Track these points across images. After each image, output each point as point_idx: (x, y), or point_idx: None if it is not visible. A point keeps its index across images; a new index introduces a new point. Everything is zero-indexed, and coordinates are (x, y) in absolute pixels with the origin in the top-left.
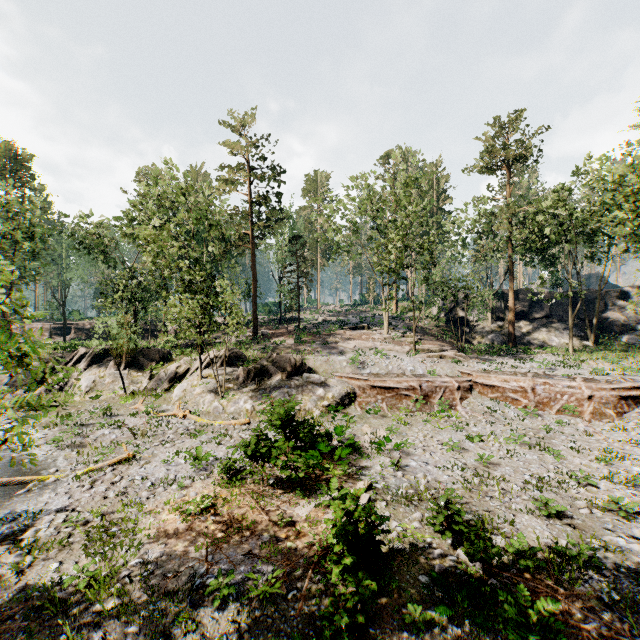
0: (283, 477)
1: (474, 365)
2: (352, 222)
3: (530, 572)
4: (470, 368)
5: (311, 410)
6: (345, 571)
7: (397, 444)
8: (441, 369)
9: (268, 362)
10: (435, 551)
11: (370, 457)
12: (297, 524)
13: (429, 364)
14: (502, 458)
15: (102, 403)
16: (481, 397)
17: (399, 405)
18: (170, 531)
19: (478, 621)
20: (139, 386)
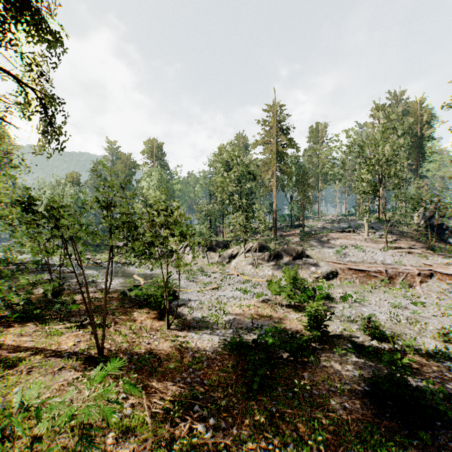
0: (286, 304)
1: (438, 259)
2: (339, 160)
3: (411, 354)
4: (433, 261)
5: (306, 279)
6: (308, 330)
7: (356, 298)
8: (406, 261)
9: (281, 250)
10: (359, 339)
11: (338, 303)
12: (291, 320)
13: (397, 257)
14: (434, 316)
15: (199, 267)
16: (439, 282)
17: (368, 282)
18: (237, 313)
19: (367, 357)
20: (214, 260)
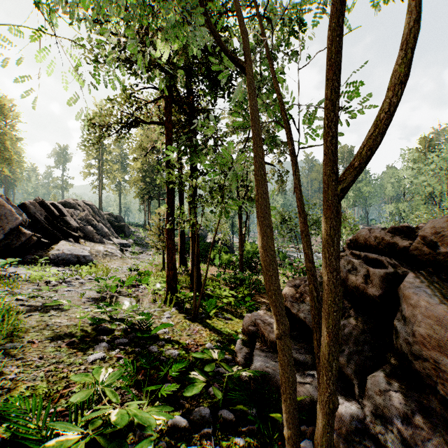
0: None
1: None
2: None
3: None
4: None
5: None
6: None
7: None
8: None
9: None
10: None
11: None
12: None
13: None
14: None
15: None
16: None
17: None
18: None
19: None
20: None
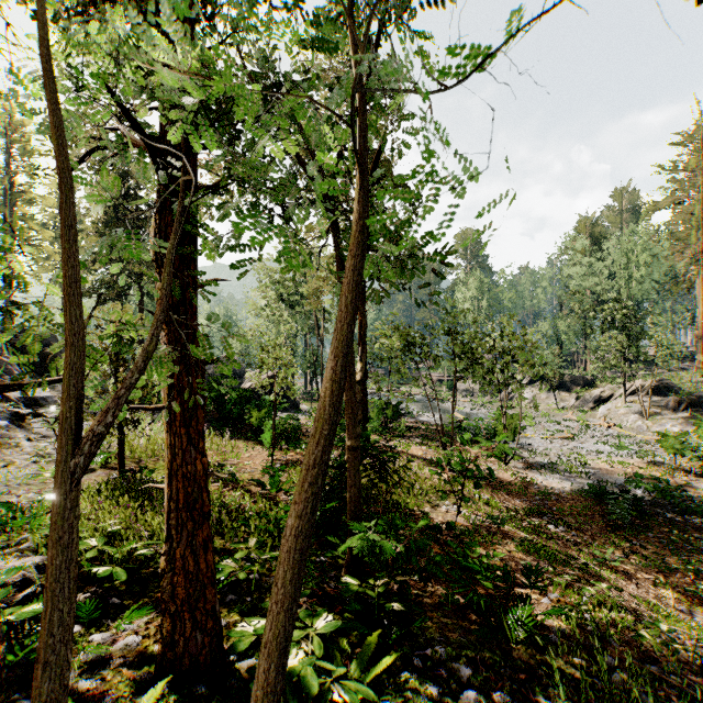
0: (697, 473)
1: None
2: None
3: None
4: None
5: None
6: None
7: None
8: None
9: None
10: None
11: None
12: (698, 490)
13: None
14: None
15: (541, 411)
16: None
17: None
18: (602, 467)
19: None
20: (567, 404)
